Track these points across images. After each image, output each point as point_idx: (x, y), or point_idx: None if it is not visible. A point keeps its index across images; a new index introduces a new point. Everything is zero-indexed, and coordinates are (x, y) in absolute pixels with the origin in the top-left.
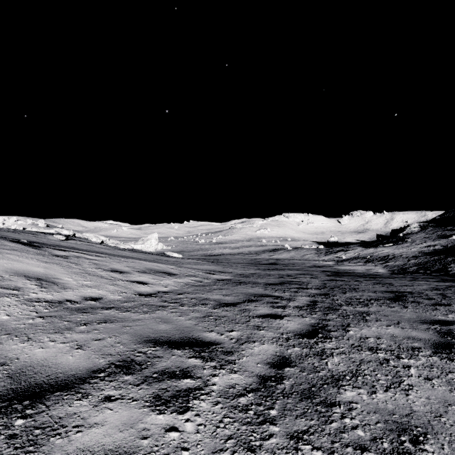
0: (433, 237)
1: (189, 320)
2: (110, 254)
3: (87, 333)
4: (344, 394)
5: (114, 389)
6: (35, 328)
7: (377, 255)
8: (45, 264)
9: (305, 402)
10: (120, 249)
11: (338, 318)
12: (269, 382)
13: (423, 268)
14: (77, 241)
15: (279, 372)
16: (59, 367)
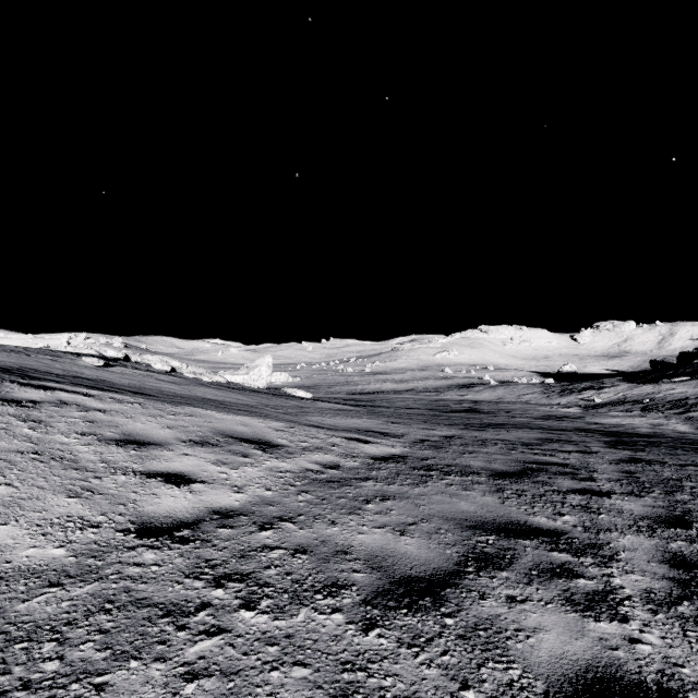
0: None
1: None
2: (159, 396)
3: None
4: None
5: None
6: None
7: (664, 398)
8: None
9: None
10: (201, 383)
11: None
12: None
13: None
14: (127, 368)
15: None
16: None
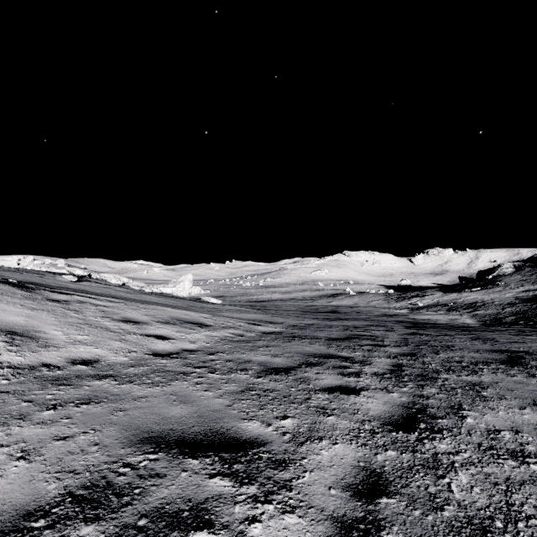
0: (532, 279)
1: (219, 398)
2: (128, 299)
3: (50, 424)
4: None
5: None
6: None
7: (462, 302)
8: (29, 312)
9: None
10: (145, 292)
11: (440, 393)
12: (355, 536)
13: (523, 318)
14: (92, 283)
15: (369, 508)
16: None
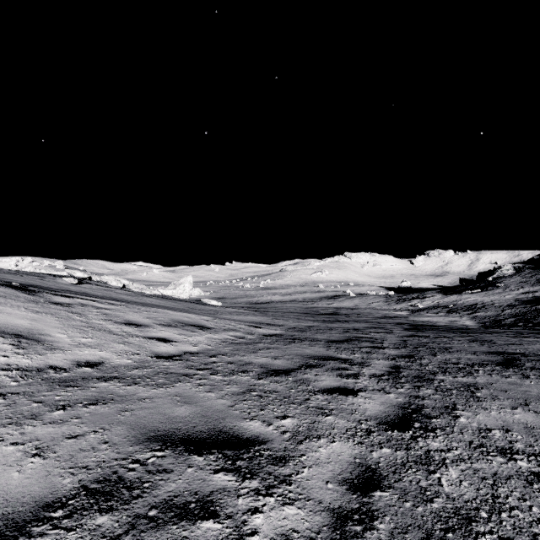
0: (532, 281)
1: (222, 399)
2: (129, 302)
3: (61, 423)
4: None
5: None
6: None
7: (462, 304)
8: (34, 315)
9: None
10: (145, 295)
11: (435, 394)
12: (350, 526)
13: (522, 320)
14: (92, 285)
15: (364, 500)
16: None
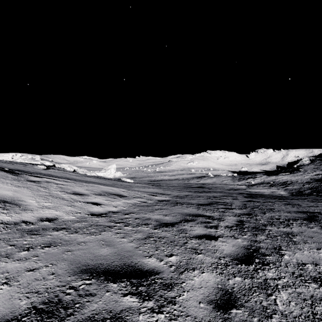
0: (320, 167)
1: (131, 243)
2: (76, 180)
3: (25, 260)
4: None
5: None
6: None
7: (278, 181)
8: (16, 188)
9: None
10: (87, 176)
11: (267, 239)
12: None
13: (315, 191)
14: (55, 170)
15: (225, 316)
16: None
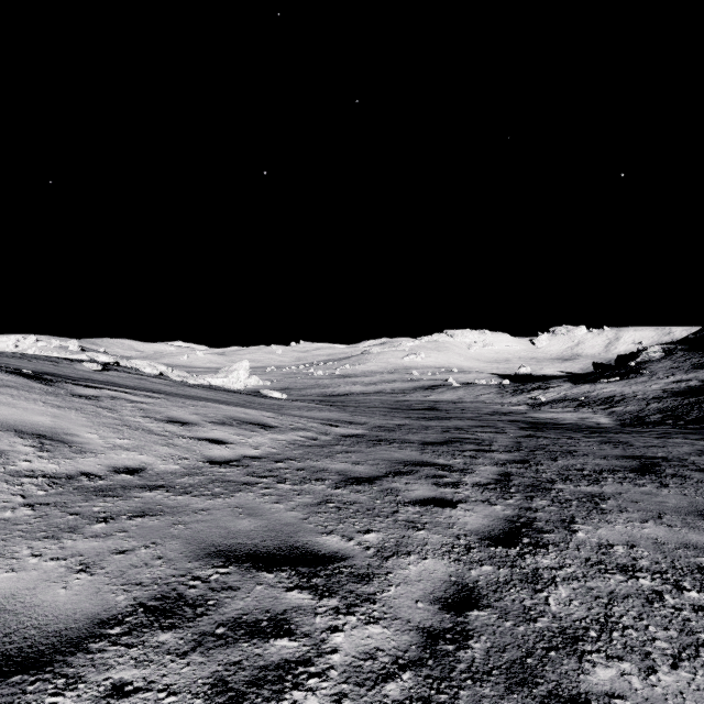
0: (685, 366)
1: (292, 511)
2: (170, 394)
3: (105, 537)
4: (593, 674)
5: (135, 665)
6: (11, 529)
7: (596, 396)
8: (55, 411)
9: (518, 695)
10: (189, 385)
11: (551, 505)
12: (441, 645)
13: (672, 416)
14: (120, 372)
15: (458, 620)
16: (34, 615)
